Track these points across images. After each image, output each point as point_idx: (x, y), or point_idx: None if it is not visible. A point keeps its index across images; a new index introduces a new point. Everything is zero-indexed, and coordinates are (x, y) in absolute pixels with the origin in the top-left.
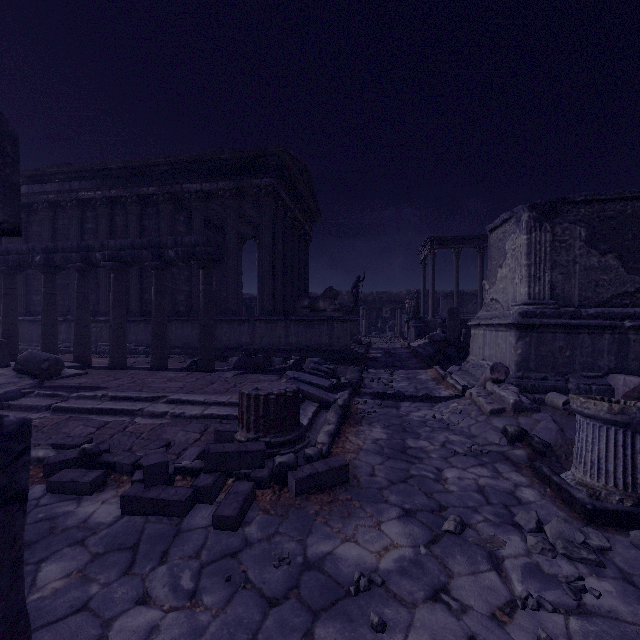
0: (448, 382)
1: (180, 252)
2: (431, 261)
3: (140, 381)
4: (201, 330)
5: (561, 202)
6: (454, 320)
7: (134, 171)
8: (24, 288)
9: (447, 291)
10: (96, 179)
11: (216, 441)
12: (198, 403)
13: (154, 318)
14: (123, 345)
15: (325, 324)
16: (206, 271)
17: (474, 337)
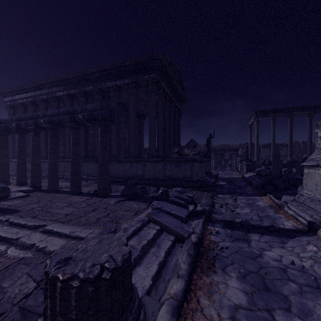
0: (286, 212)
1: (85, 115)
2: (256, 125)
3: (49, 205)
4: (98, 168)
5: None
6: (277, 161)
7: (81, 78)
8: None
9: (265, 143)
10: (64, 85)
11: (21, 320)
12: (64, 235)
13: (71, 160)
14: (55, 177)
15: (188, 163)
16: (102, 128)
17: (308, 175)
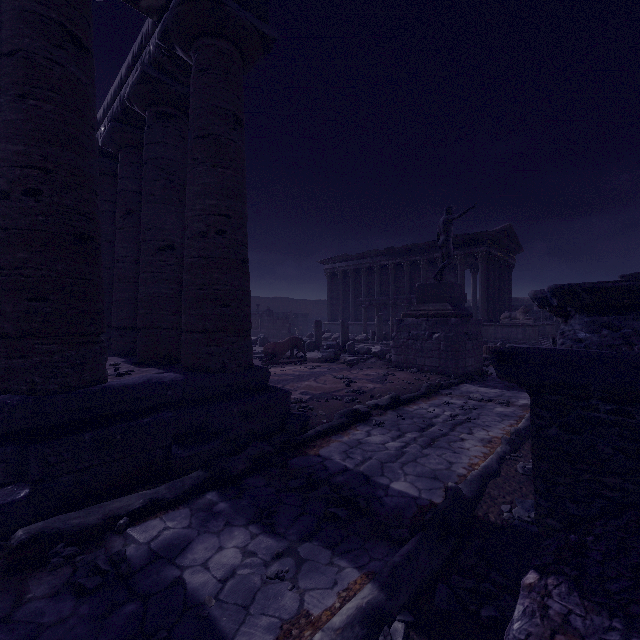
0: None
1: None
2: None
3: None
4: None
5: (639, 274)
6: None
7: (408, 250)
8: (354, 308)
9: None
10: (389, 255)
11: None
12: None
13: None
14: None
15: (520, 328)
16: None
17: None
